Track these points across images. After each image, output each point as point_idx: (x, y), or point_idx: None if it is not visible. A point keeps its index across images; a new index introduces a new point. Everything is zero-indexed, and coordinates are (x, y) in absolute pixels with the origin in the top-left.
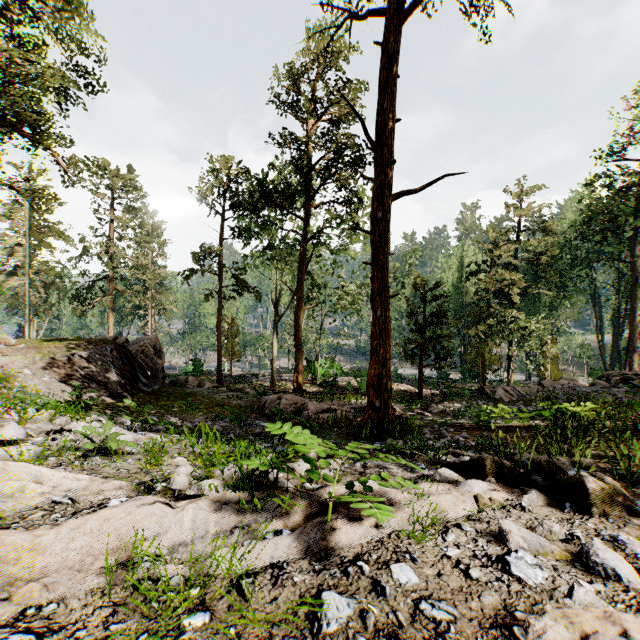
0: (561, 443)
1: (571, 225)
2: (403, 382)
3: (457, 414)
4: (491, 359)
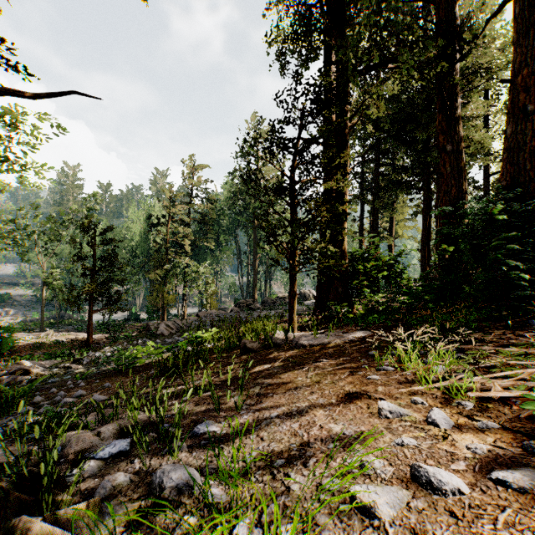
0: (170, 378)
1: (225, 200)
2: (84, 329)
3: (102, 361)
4: (169, 298)
